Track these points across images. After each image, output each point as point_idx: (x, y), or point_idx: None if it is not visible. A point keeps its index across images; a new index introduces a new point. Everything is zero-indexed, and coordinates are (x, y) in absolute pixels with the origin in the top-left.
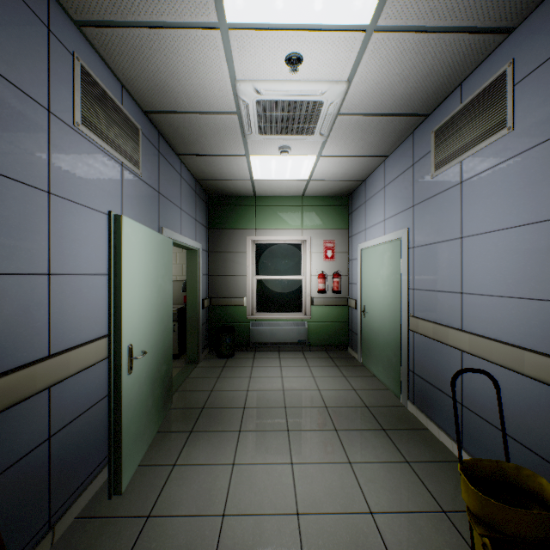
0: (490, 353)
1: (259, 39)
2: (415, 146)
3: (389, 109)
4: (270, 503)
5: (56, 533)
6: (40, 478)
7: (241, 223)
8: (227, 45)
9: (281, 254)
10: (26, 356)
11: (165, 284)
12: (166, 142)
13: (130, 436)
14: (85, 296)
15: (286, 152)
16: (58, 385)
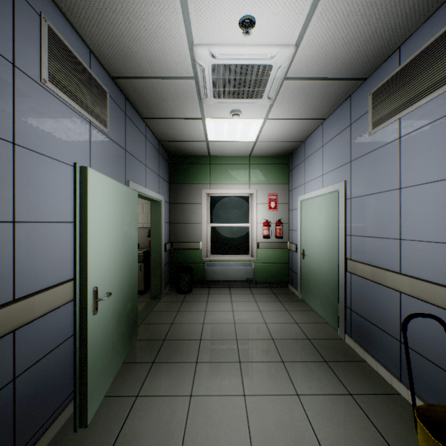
0: (432, 296)
1: (214, 0)
2: (352, 108)
3: (331, 73)
4: (225, 437)
5: None
6: (4, 419)
7: (197, 178)
8: (185, 7)
9: (231, 205)
10: None
11: (130, 231)
12: (132, 106)
13: (95, 372)
14: (53, 242)
15: (237, 115)
16: (23, 327)
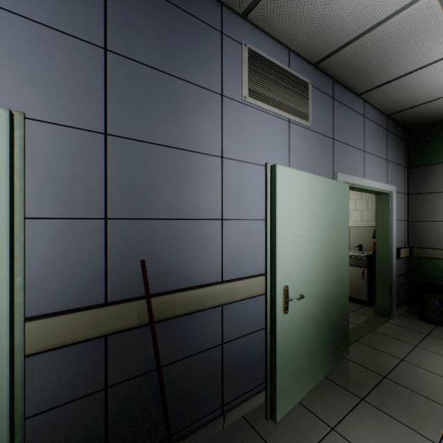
0: None
1: None
2: None
3: None
4: None
5: (226, 419)
6: (215, 371)
7: None
8: None
9: None
10: (204, 278)
11: (336, 230)
12: (342, 86)
13: (286, 372)
14: (252, 237)
15: None
16: (228, 305)
